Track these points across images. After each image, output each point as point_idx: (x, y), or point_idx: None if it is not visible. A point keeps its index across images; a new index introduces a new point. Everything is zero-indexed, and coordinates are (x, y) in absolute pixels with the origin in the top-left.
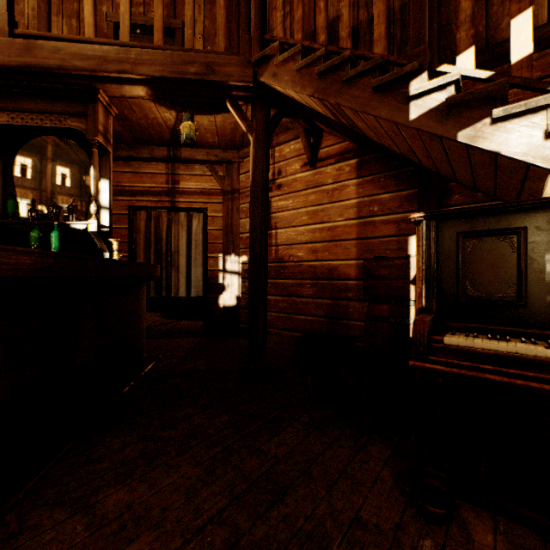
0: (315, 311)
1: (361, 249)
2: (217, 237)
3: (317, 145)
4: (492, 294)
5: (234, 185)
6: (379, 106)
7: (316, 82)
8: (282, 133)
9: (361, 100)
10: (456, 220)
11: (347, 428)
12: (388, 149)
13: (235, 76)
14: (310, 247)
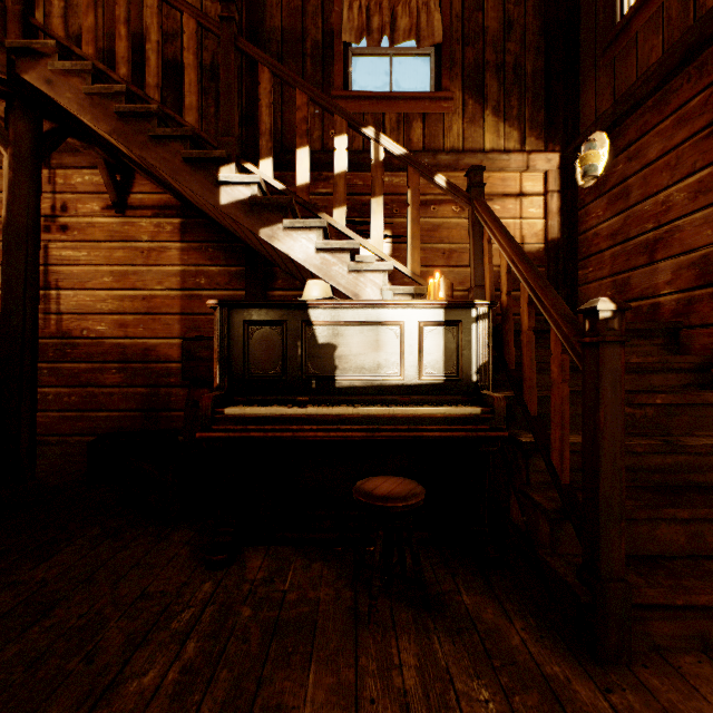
0: (125, 404)
1: (186, 326)
2: None
3: (127, 187)
4: (268, 372)
5: None
6: (191, 179)
7: (115, 121)
8: (69, 153)
9: (171, 165)
10: (244, 310)
11: (151, 526)
12: (215, 220)
13: None
14: (117, 320)
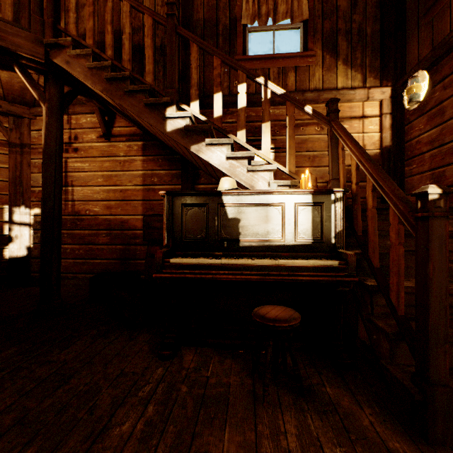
0: (110, 255)
1: (146, 208)
2: (2, 188)
3: (111, 124)
4: (196, 236)
5: (24, 139)
6: (149, 116)
7: (105, 83)
8: (79, 105)
9: (137, 108)
10: (182, 197)
11: (126, 330)
12: (163, 141)
13: (26, 49)
14: (105, 204)
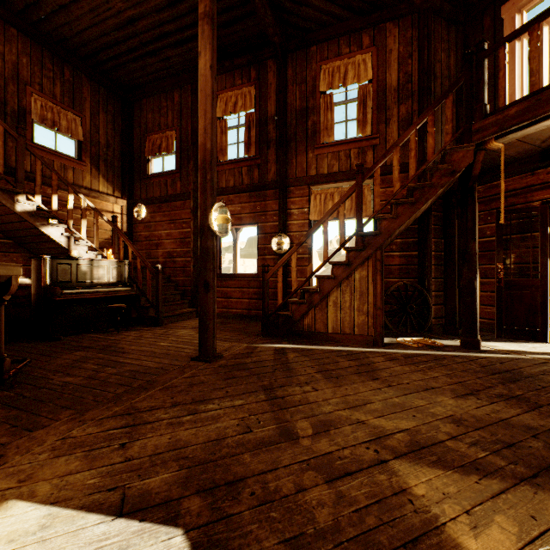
0: None
1: None
2: None
3: None
4: (66, 280)
5: None
6: (1, 196)
7: None
8: None
9: None
10: (57, 259)
11: None
12: None
13: None
14: None
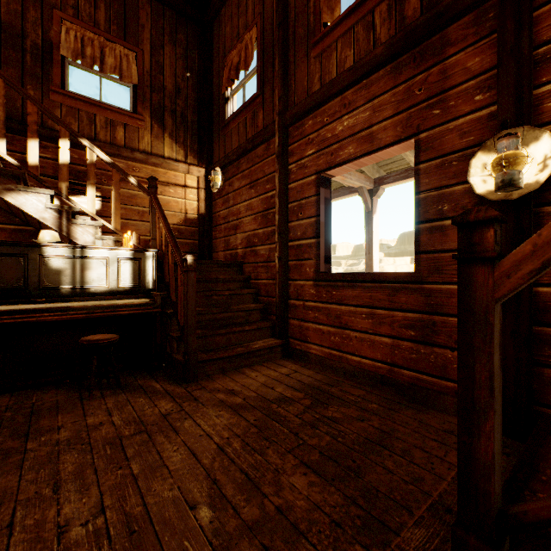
0: None
1: None
2: None
3: None
4: (12, 285)
5: None
6: None
7: None
8: None
9: None
10: None
11: None
12: None
13: None
14: None
